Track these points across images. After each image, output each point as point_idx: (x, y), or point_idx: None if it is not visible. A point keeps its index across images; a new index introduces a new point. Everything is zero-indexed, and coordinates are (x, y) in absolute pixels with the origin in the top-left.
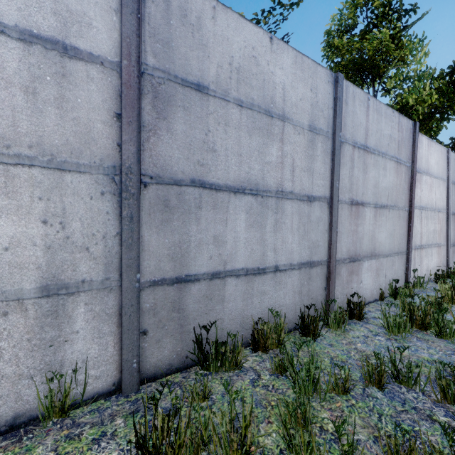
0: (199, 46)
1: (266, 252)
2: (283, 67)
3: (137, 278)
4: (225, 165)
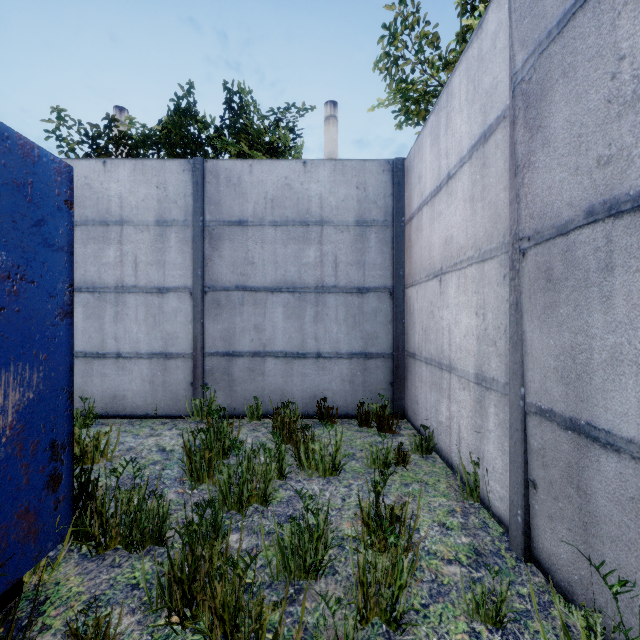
0: None
1: None
2: None
3: (521, 393)
4: None
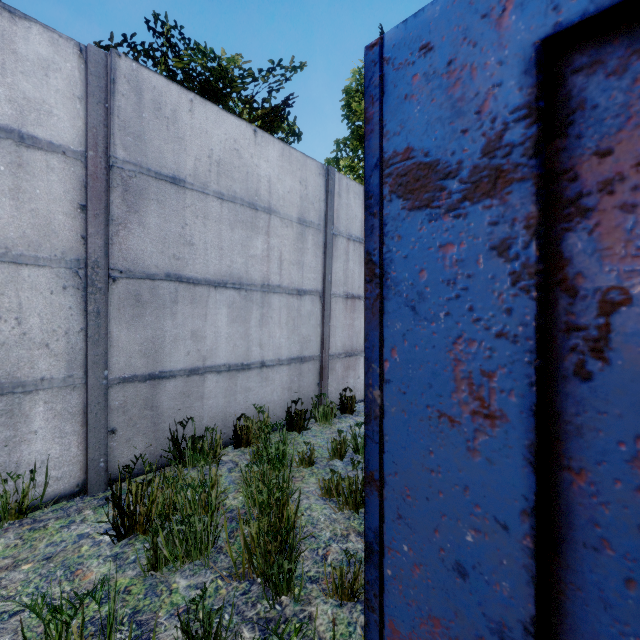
0: (175, 139)
1: (252, 348)
2: (269, 159)
3: (105, 375)
4: (204, 259)
